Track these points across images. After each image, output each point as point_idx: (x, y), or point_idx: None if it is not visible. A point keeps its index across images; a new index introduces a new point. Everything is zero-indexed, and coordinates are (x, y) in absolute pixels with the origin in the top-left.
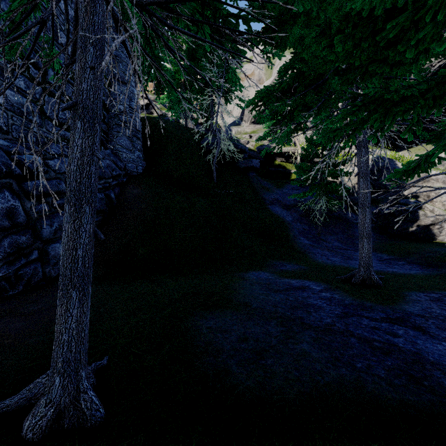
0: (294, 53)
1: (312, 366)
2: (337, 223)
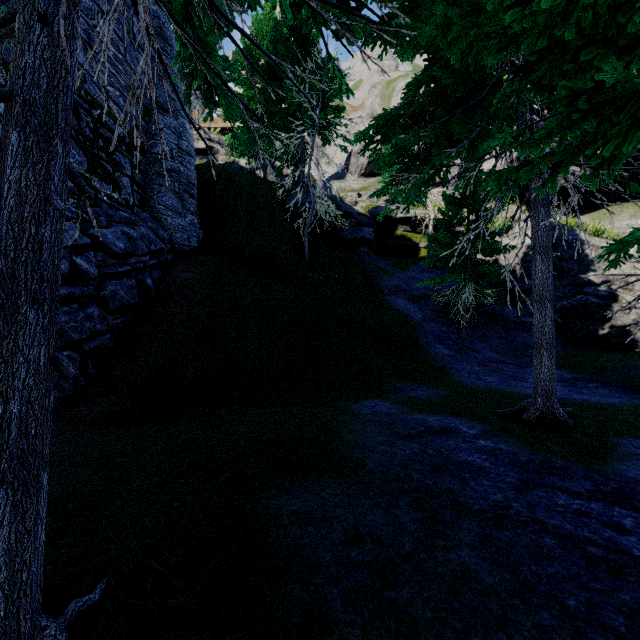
0: (429, 60)
1: (485, 604)
2: (490, 322)
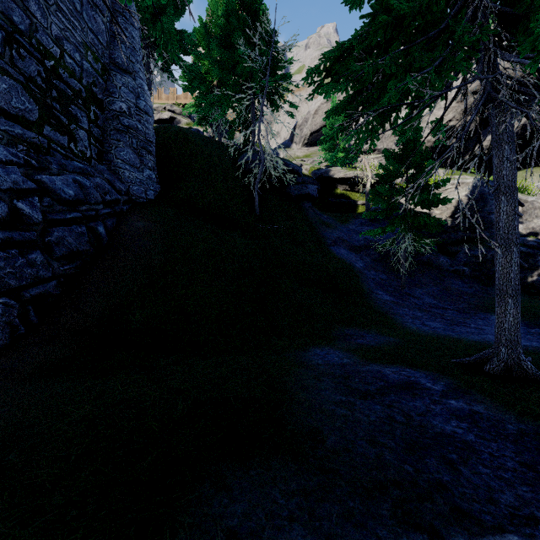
0: (379, 4)
1: None
2: (426, 270)
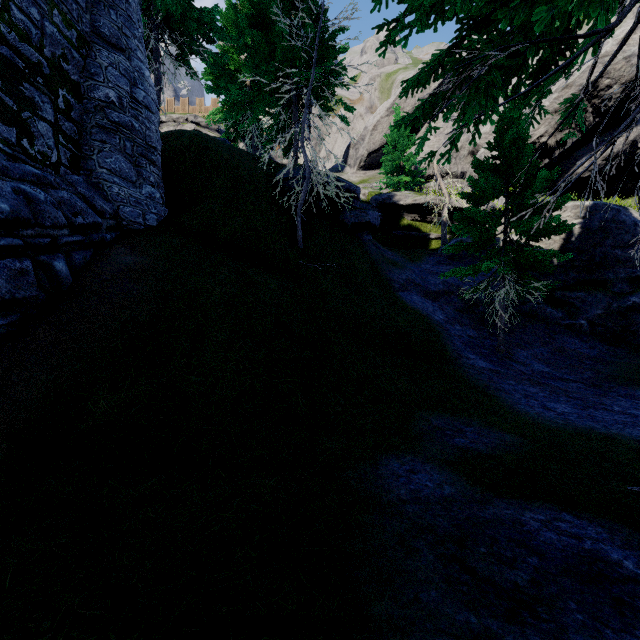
0: None
1: None
2: (528, 324)
